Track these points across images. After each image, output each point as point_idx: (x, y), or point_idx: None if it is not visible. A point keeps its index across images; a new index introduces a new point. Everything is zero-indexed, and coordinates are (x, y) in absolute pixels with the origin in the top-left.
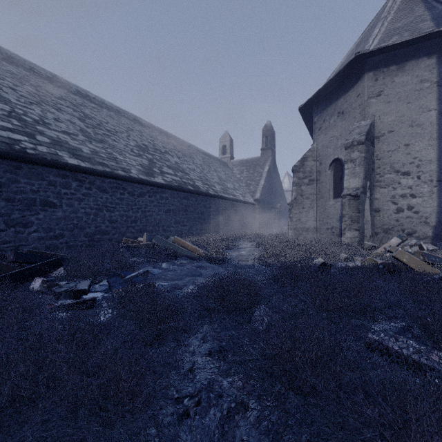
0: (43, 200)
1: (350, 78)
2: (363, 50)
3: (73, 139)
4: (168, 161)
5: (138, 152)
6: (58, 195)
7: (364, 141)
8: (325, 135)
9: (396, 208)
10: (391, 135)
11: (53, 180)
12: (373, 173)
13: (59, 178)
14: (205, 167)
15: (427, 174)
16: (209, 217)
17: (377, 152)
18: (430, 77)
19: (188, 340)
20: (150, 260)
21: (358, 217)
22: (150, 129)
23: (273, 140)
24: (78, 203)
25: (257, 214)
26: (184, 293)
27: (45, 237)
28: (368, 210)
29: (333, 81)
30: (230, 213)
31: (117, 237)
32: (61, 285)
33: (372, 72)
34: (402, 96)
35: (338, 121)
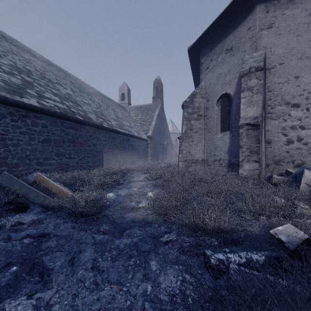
0: None
1: (239, 14)
2: None
3: None
4: (56, 89)
5: (9, 70)
6: None
7: (263, 67)
8: (213, 73)
9: (286, 140)
10: (281, 67)
11: None
12: (266, 104)
13: None
14: (103, 105)
15: None
16: (103, 149)
17: (268, 84)
18: None
19: None
20: None
21: (258, 148)
22: (46, 63)
23: (161, 91)
24: None
25: (150, 148)
26: None
27: None
28: (263, 141)
29: (223, 16)
30: (125, 146)
31: None
32: None
33: (264, 4)
34: (292, 28)
35: (226, 58)
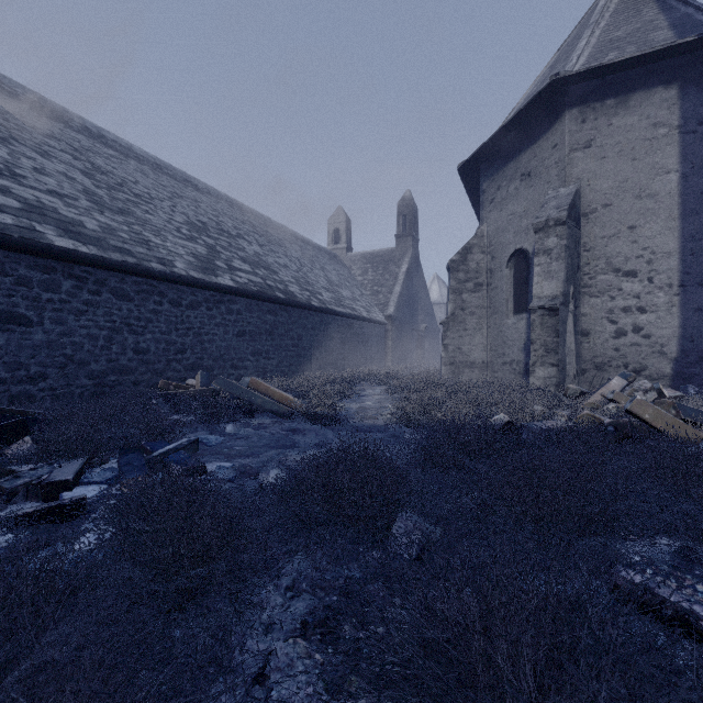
0: (6, 312)
1: (541, 118)
2: (563, 71)
3: (68, 206)
4: (242, 250)
5: (189, 233)
6: (35, 304)
7: (566, 219)
8: (501, 212)
9: (614, 330)
10: (607, 211)
11: (25, 276)
12: (579, 273)
13: (38, 272)
14: (305, 262)
15: (663, 275)
16: (312, 344)
17: (585, 238)
18: (669, 119)
19: (261, 595)
20: (206, 419)
21: (557, 345)
22: (213, 197)
23: (414, 222)
24: (74, 318)
25: (391, 340)
26: (261, 484)
27: (8, 380)
28: (571, 333)
29: (514, 122)
30: (346, 337)
31: (149, 378)
32: (20, 473)
33: (577, 108)
34: (625, 148)
35: (521, 189)
